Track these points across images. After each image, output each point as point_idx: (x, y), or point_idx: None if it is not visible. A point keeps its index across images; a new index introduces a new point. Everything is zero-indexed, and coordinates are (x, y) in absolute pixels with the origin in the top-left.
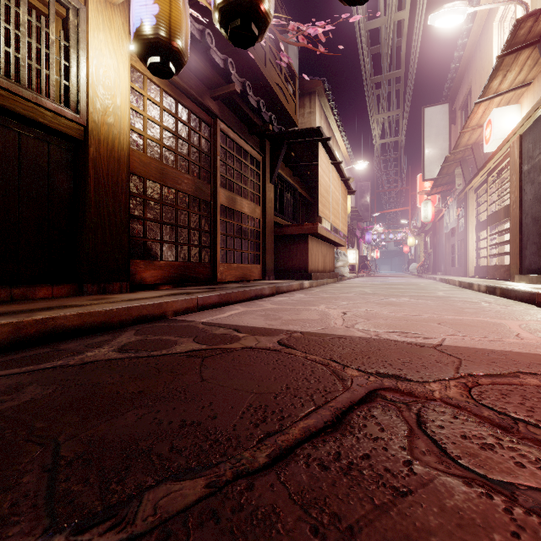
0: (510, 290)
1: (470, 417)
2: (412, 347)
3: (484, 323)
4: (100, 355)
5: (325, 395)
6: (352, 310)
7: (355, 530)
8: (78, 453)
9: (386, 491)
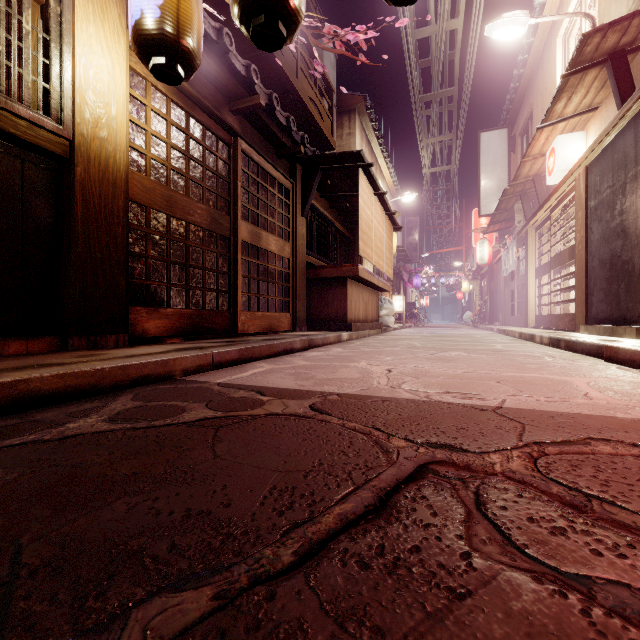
0: (575, 342)
1: (537, 494)
2: (469, 410)
3: (549, 381)
4: (85, 427)
5: (365, 471)
6: (399, 367)
7: None
8: (45, 559)
9: (440, 594)
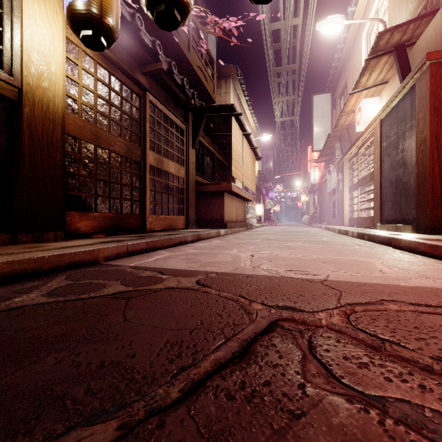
0: (374, 236)
1: (349, 340)
2: (305, 282)
3: (357, 261)
4: (27, 300)
5: (234, 328)
6: (259, 253)
7: None
8: None
9: (284, 415)
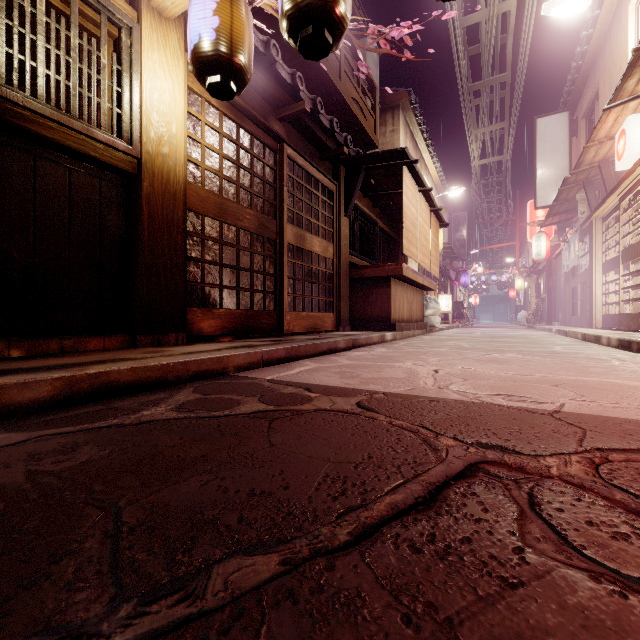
0: None
1: (597, 499)
2: (522, 413)
3: (616, 385)
4: (157, 414)
5: (414, 467)
6: (446, 368)
7: (455, 623)
8: (140, 520)
9: (492, 581)
